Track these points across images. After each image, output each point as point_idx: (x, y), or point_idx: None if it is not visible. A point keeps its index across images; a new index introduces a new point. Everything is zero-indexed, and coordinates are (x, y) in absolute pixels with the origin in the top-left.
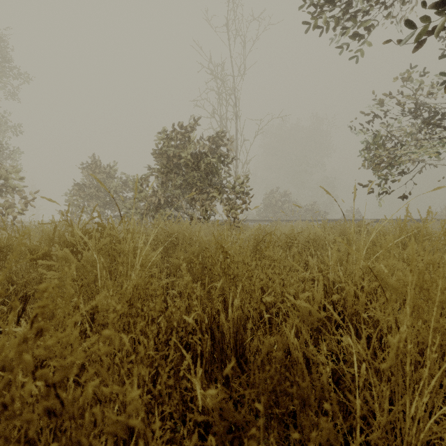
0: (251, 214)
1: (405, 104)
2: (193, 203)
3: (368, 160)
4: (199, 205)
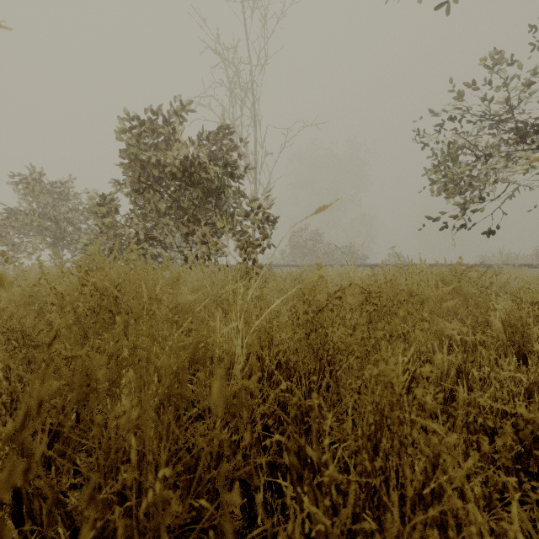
0: (273, 259)
1: (491, 101)
2: (191, 239)
3: (436, 182)
4: (199, 241)
